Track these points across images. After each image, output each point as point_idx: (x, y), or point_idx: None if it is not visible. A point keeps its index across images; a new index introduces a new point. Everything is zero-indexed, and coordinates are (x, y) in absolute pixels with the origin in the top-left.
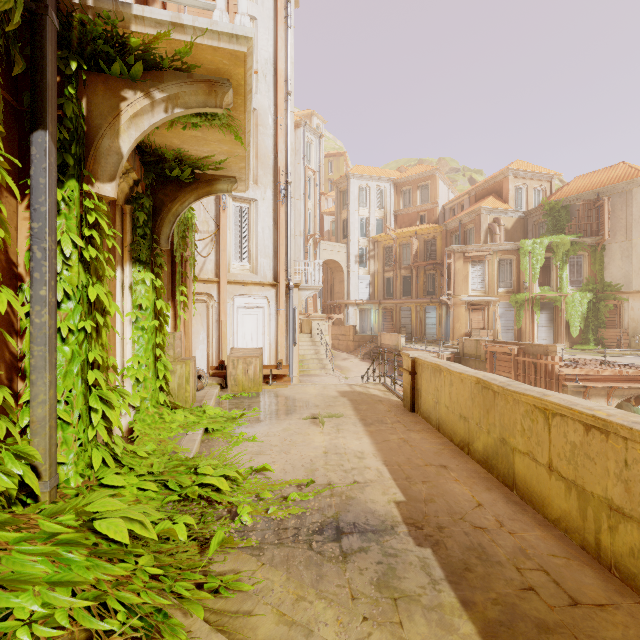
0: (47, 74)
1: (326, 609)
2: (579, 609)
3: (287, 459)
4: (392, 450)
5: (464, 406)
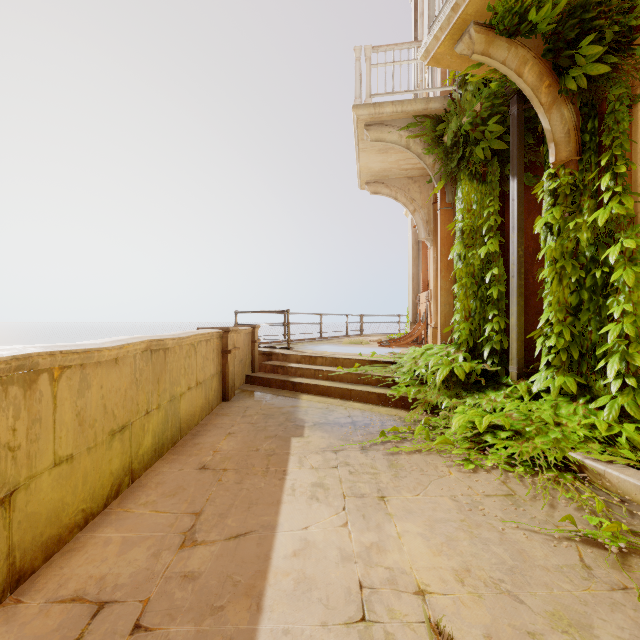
0: (510, 147)
1: (358, 407)
2: (250, 406)
3: (444, 483)
4: (251, 501)
5: (123, 406)
